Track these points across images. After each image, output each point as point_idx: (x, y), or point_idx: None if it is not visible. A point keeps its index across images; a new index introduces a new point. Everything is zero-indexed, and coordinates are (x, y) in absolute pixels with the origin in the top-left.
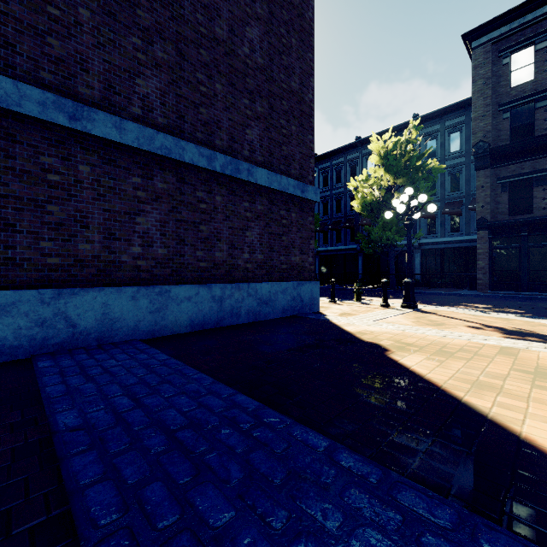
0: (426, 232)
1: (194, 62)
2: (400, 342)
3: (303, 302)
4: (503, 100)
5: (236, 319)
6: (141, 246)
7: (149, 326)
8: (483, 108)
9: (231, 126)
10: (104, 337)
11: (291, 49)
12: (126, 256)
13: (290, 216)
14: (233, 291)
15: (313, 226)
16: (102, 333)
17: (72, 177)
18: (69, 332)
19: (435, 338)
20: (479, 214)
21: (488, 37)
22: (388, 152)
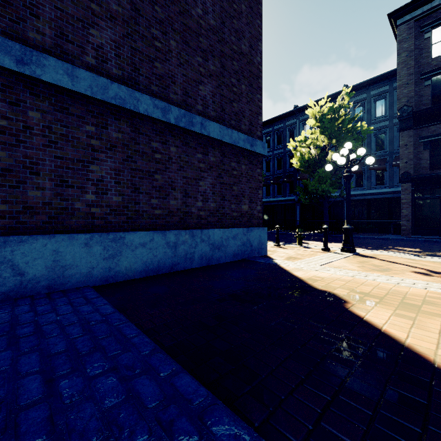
0: (355, 185)
1: (149, 18)
2: (354, 290)
3: (252, 246)
4: (425, 69)
5: (189, 263)
6: (95, 194)
7: (103, 272)
8: (406, 77)
9: (185, 81)
10: (55, 284)
11: (241, 15)
12: (79, 204)
13: (240, 168)
14: (187, 237)
15: (261, 178)
16: (52, 281)
17: (20, 122)
18: (16, 280)
19: (389, 286)
20: (403, 169)
21: (411, 15)
22: (323, 116)
